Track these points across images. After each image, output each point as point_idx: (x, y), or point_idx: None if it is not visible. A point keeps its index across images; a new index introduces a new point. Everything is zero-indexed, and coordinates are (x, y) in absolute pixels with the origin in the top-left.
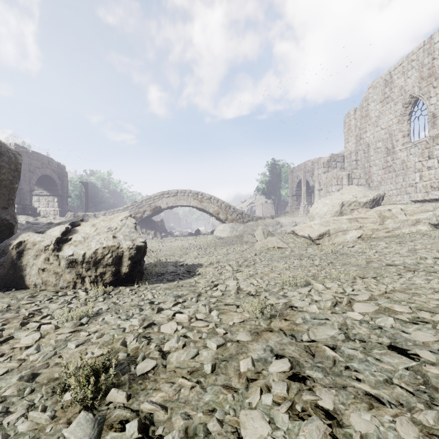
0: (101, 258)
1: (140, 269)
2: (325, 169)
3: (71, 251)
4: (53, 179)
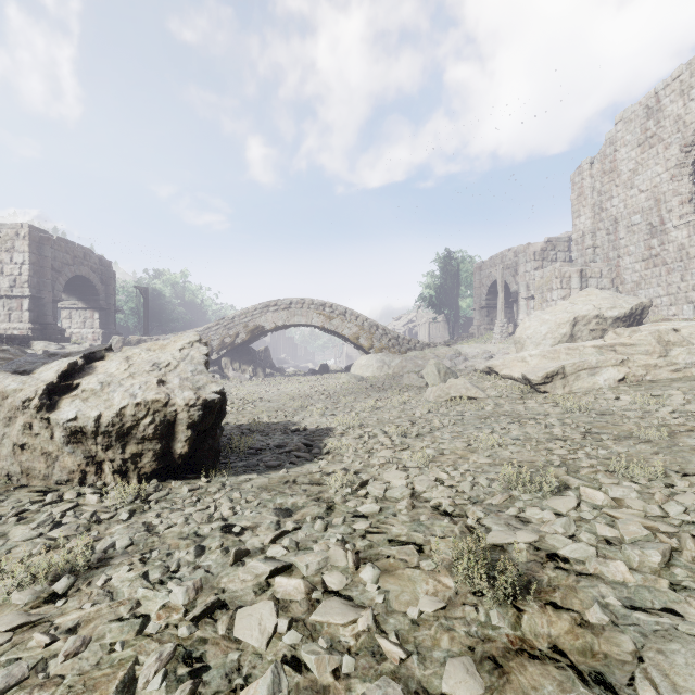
0: (133, 425)
1: (213, 444)
2: (537, 262)
3: (73, 411)
4: (91, 282)
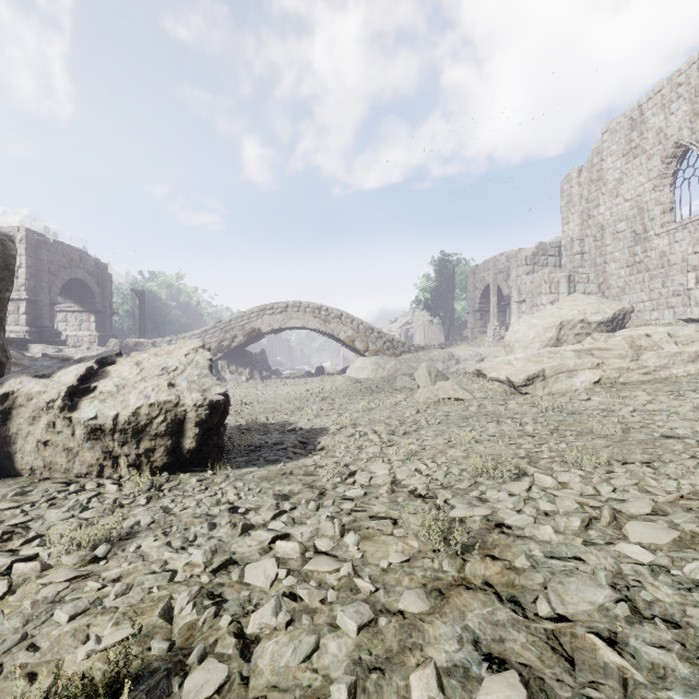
0: (147, 423)
1: (217, 441)
2: (529, 267)
3: (93, 411)
4: (88, 285)
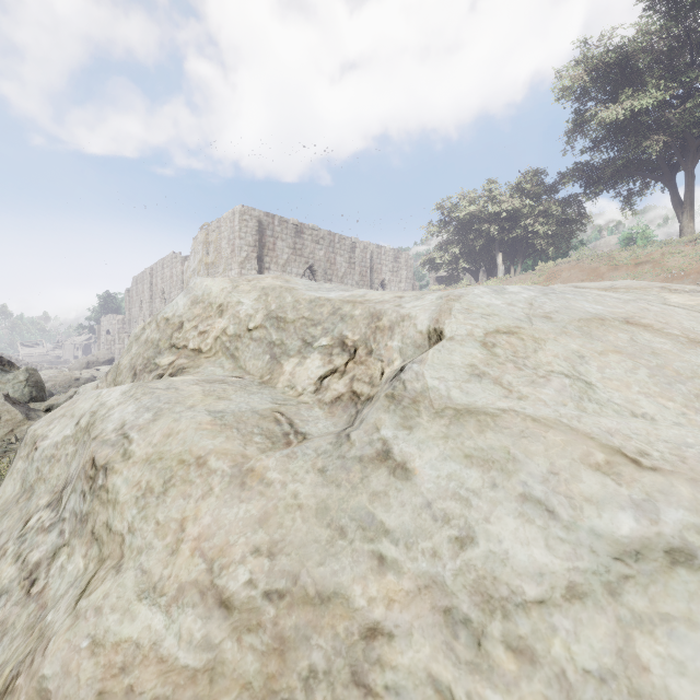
0: None
1: None
2: (121, 325)
3: None
4: None
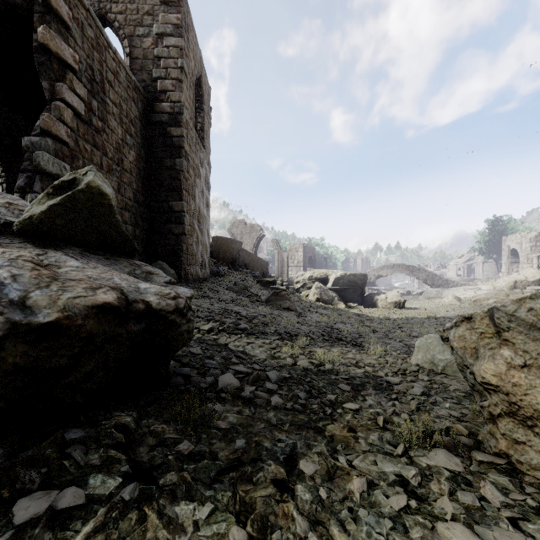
0: (397, 302)
1: (404, 306)
2: (532, 243)
3: (390, 300)
4: (311, 257)
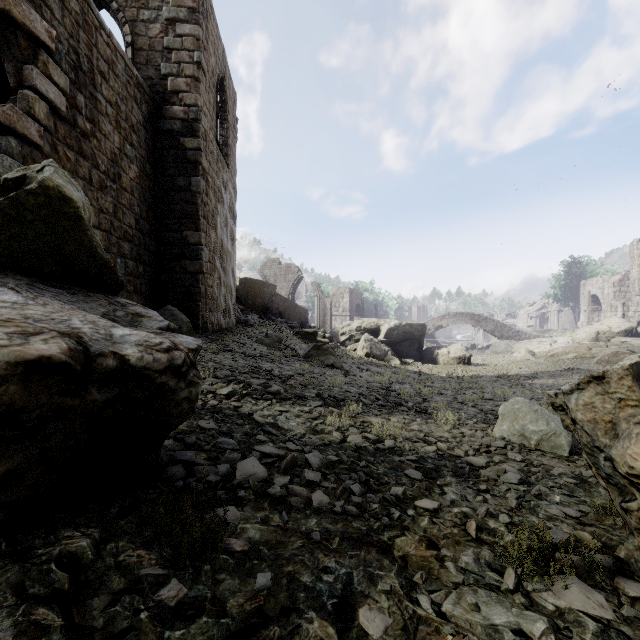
0: (461, 357)
1: (469, 362)
2: (616, 288)
3: (453, 355)
4: (359, 305)
